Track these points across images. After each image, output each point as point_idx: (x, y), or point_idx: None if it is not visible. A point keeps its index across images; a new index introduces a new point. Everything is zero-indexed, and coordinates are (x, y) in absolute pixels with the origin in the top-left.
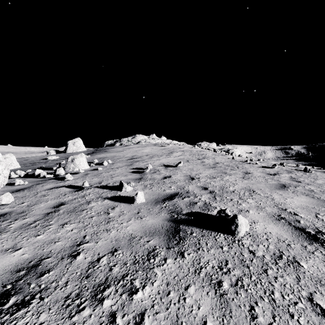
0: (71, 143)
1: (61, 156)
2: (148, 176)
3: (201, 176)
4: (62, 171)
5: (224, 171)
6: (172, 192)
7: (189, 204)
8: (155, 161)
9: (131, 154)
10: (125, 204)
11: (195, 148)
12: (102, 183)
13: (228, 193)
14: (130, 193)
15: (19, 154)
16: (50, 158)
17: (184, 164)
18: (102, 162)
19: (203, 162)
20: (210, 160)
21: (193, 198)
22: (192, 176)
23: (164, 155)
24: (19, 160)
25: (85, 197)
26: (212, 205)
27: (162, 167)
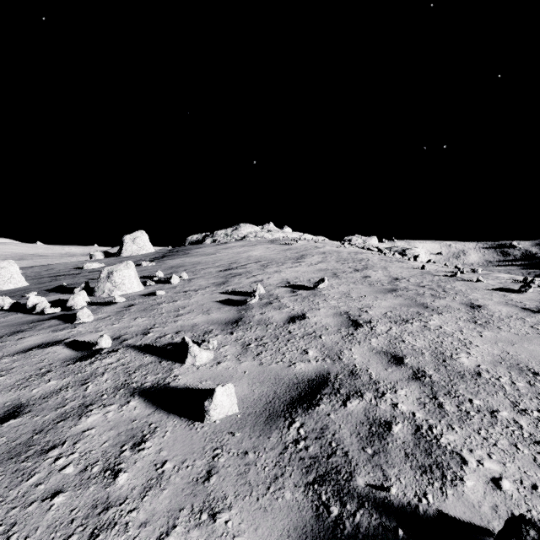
0: (129, 240)
1: (109, 263)
2: (253, 316)
3: (374, 316)
4: (80, 300)
5: (420, 302)
6: (313, 373)
7: (369, 431)
8: (272, 275)
9: (229, 259)
10: (179, 425)
11: (346, 247)
12: (150, 334)
13: (469, 382)
14: (203, 373)
15: (51, 257)
16: (87, 266)
17: (328, 281)
18: (169, 277)
19: (366, 277)
20: (381, 273)
21: (373, 400)
22: (353, 315)
23: (289, 261)
24: (38, 270)
25: (86, 386)
26: (443, 445)
27: (285, 290)
